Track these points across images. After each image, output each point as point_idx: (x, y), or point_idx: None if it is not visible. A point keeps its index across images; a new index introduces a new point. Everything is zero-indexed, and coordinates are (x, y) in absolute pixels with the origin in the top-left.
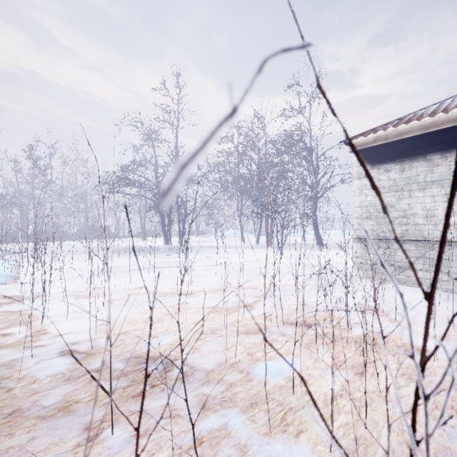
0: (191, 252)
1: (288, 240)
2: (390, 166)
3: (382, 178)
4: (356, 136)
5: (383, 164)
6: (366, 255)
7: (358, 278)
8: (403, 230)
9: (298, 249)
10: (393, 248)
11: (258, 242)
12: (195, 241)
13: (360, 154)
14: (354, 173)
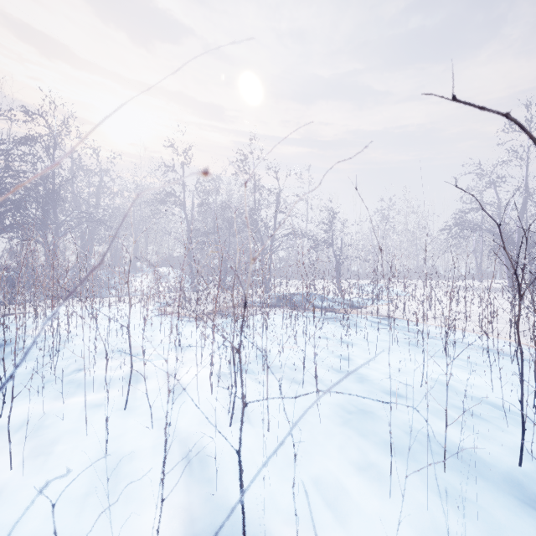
0: None
1: None
2: None
3: None
4: None
5: None
6: None
7: None
8: None
9: None
10: None
11: None
12: None
13: None
14: None
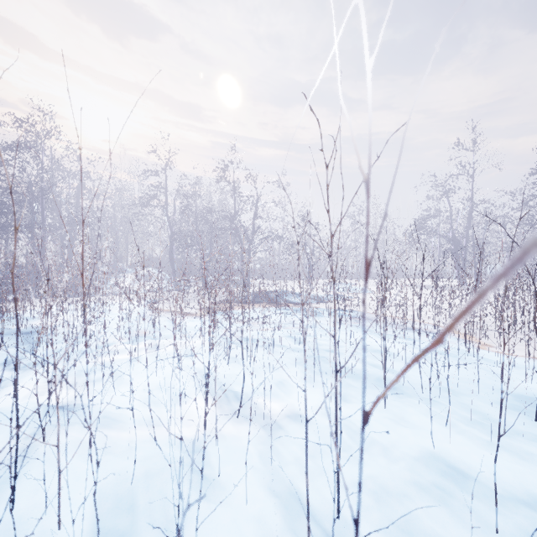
0: None
1: None
2: None
3: None
4: None
5: None
6: None
7: None
8: None
9: None
10: None
11: None
12: None
13: None
14: None
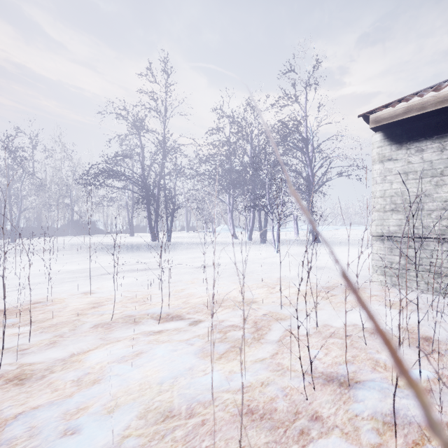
0: (179, 250)
1: (281, 236)
2: (425, 145)
3: (413, 161)
4: (379, 108)
5: (414, 142)
6: (391, 257)
7: (380, 286)
8: (444, 225)
9: (294, 246)
10: (428, 249)
11: (250, 238)
12: (185, 237)
13: (382, 132)
14: (374, 155)
